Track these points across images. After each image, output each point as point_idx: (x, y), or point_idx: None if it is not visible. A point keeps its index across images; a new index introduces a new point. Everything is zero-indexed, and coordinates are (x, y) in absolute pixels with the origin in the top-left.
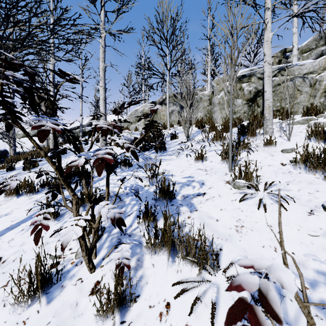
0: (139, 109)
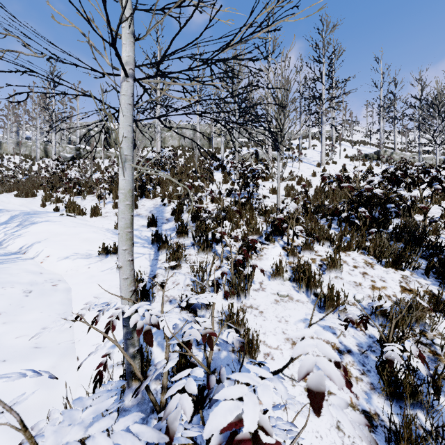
0: None
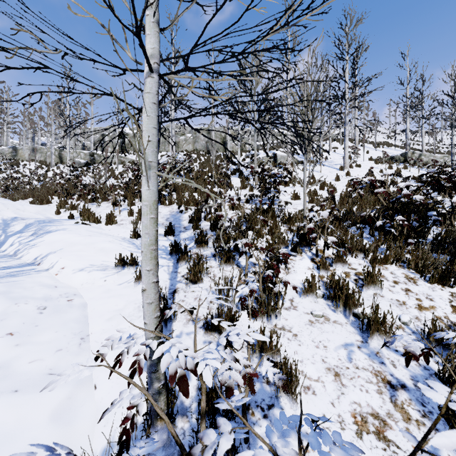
0: (5, 149)
